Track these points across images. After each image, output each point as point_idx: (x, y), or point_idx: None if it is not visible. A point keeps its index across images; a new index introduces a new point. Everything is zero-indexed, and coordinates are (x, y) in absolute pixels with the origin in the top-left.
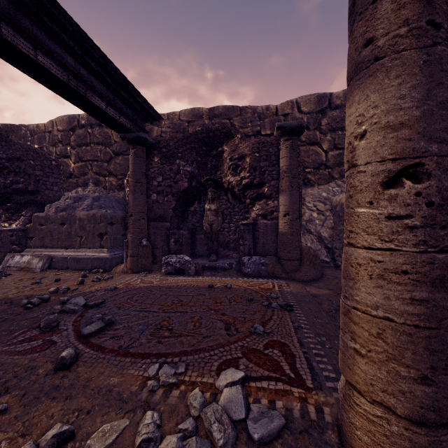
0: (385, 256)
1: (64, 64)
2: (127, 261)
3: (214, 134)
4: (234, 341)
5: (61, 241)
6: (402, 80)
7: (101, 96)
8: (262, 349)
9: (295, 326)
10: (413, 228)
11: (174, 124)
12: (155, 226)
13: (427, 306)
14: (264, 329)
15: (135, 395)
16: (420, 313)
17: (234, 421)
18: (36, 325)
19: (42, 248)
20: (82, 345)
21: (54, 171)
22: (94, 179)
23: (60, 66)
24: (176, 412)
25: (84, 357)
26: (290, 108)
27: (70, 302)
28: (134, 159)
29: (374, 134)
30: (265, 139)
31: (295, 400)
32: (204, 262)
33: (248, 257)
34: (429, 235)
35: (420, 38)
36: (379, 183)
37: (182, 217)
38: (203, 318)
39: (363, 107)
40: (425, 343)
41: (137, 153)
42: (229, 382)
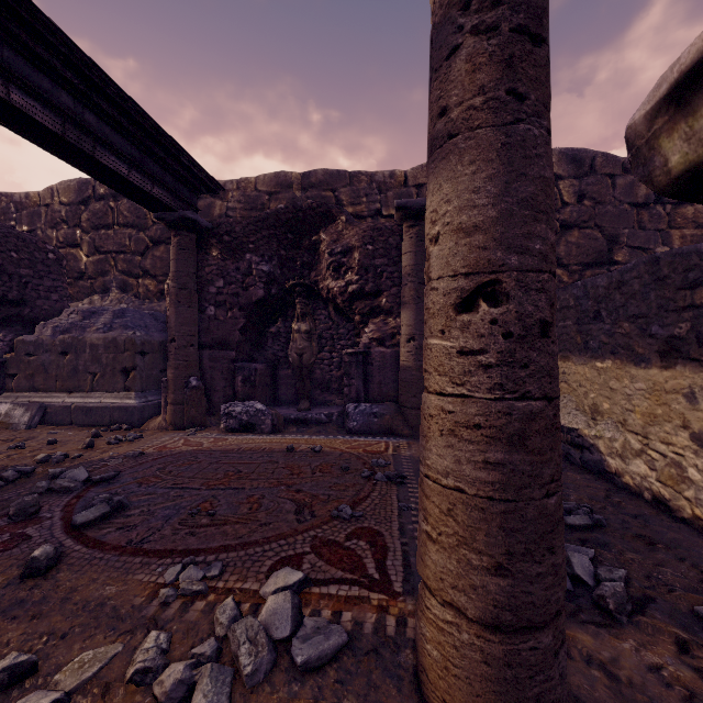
0: (456, 405)
1: (55, 106)
2: (166, 411)
3: (306, 215)
4: (305, 529)
5: (62, 380)
6: (477, 168)
7: (121, 156)
8: (342, 541)
9: (402, 507)
10: (488, 367)
11: (248, 197)
12: (212, 357)
13: (503, 472)
14: (354, 511)
15: (138, 610)
16: (494, 481)
17: (276, 641)
18: (4, 511)
19: (30, 391)
20: (72, 540)
21: (53, 269)
22: (120, 282)
23: (50, 108)
24: (194, 632)
25: (71, 557)
26: (425, 175)
27: (64, 476)
28: (178, 253)
29: (447, 238)
30: (383, 224)
31: (370, 610)
32: (290, 412)
33: (355, 405)
34: (506, 377)
35: (498, 112)
36: (452, 306)
37: (257, 342)
38: (266, 498)
39: (436, 200)
40: (501, 520)
41: (182, 243)
42: (280, 587)
